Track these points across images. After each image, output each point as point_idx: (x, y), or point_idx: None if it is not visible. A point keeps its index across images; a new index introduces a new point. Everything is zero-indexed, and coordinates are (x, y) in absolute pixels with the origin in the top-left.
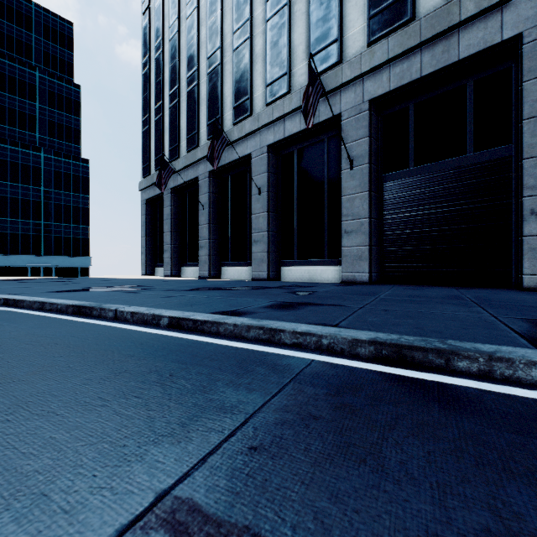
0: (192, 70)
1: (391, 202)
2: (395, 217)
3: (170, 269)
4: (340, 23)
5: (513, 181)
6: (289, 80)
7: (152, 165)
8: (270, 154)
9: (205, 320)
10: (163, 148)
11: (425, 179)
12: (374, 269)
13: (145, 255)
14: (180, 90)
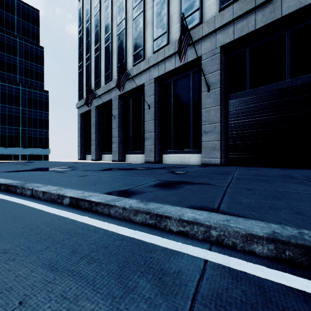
0: (108, 33)
1: (234, 113)
2: (237, 122)
3: (95, 156)
4: None
5: None
6: (168, 36)
7: (84, 93)
8: (156, 84)
9: (98, 201)
10: (90, 82)
11: (257, 97)
12: (223, 156)
13: (80, 147)
14: (101, 46)
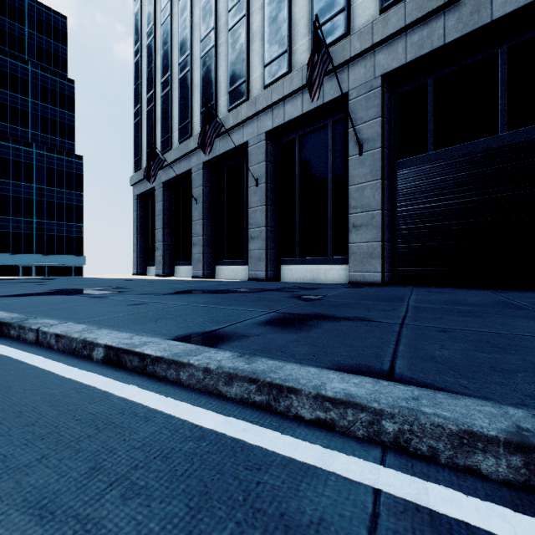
0: (185, 55)
1: (406, 192)
2: (411, 209)
3: (162, 268)
4: None
5: None
6: (290, 58)
7: (143, 158)
8: (268, 142)
9: (157, 355)
10: (154, 139)
11: (447, 164)
12: (387, 268)
13: (137, 253)
14: (173, 77)
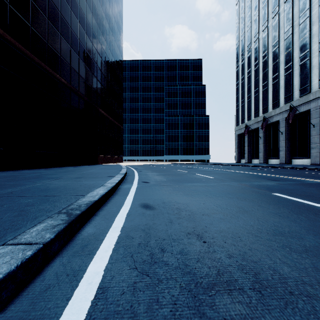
0: (256, 89)
1: None
2: None
3: (247, 160)
4: (309, 80)
5: None
6: (292, 96)
7: (239, 122)
8: (286, 120)
9: (256, 165)
10: (244, 116)
11: None
12: None
13: (237, 155)
14: (251, 95)
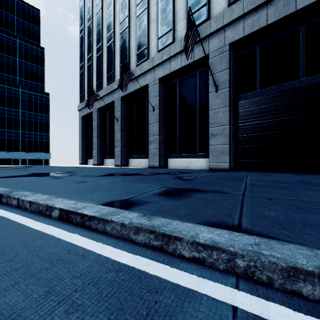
0: (110, 32)
1: (244, 114)
2: (247, 125)
3: (97, 160)
4: None
5: None
6: (173, 33)
7: (85, 94)
8: (161, 84)
9: (92, 215)
10: (92, 83)
11: (269, 97)
12: (232, 160)
13: (81, 151)
14: (103, 45)
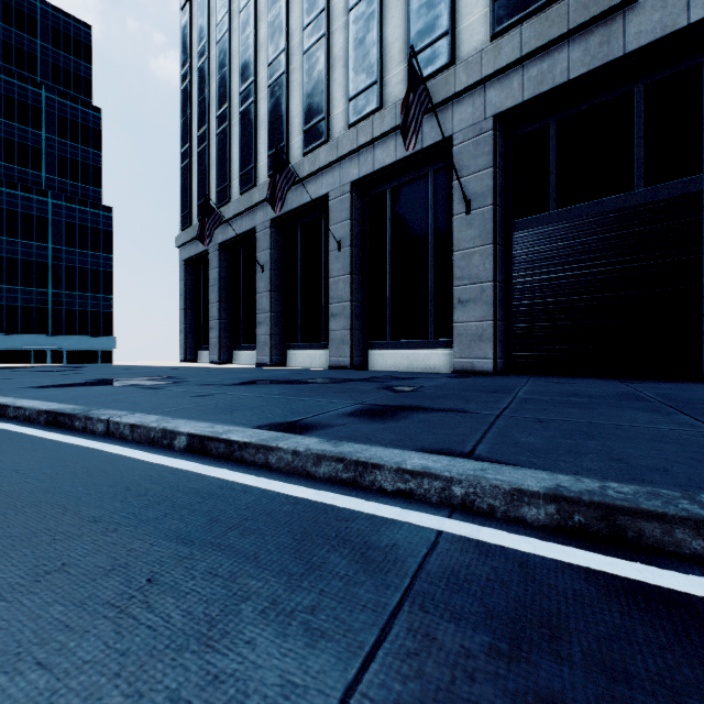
0: (247, 82)
1: (524, 260)
2: (530, 281)
3: (218, 353)
4: (451, 8)
5: (703, 228)
6: (381, 91)
7: (194, 213)
8: (354, 195)
9: (245, 441)
10: (208, 189)
11: (573, 226)
12: (500, 354)
13: (185, 334)
14: (232, 109)
